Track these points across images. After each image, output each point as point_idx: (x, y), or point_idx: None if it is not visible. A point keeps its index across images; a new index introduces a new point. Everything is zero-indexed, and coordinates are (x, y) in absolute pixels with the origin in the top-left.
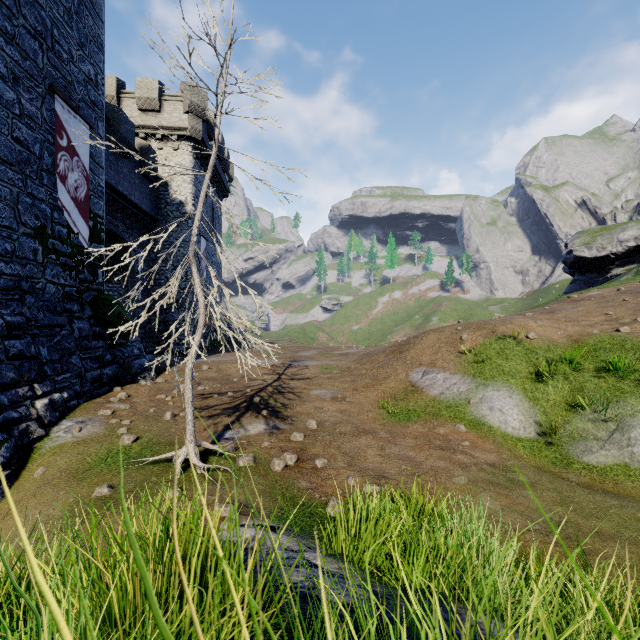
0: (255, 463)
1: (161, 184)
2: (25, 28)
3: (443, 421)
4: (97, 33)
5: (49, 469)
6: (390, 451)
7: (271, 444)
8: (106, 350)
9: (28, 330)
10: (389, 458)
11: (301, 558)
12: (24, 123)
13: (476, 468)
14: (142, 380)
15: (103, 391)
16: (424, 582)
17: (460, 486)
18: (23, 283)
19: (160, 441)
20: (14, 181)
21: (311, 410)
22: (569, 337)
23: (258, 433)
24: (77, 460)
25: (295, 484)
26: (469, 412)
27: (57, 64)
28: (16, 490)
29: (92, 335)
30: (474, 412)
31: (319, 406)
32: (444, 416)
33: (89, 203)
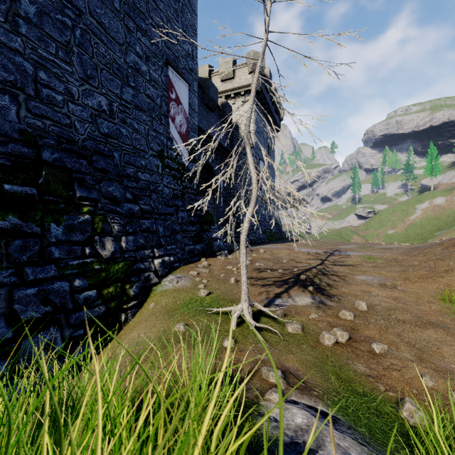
0: (303, 332)
1: (234, 128)
2: (152, 25)
3: None
4: (193, 23)
5: (157, 305)
6: None
7: (318, 317)
8: (197, 233)
9: (153, 215)
10: None
11: None
12: (151, 85)
13: None
14: (219, 256)
15: (195, 260)
16: None
17: None
18: (151, 186)
19: (224, 298)
20: (146, 122)
21: (357, 292)
22: None
23: (305, 305)
24: (172, 302)
25: (349, 365)
26: None
27: (170, 46)
28: (139, 314)
29: (189, 222)
30: None
31: (366, 290)
32: None
33: (188, 136)
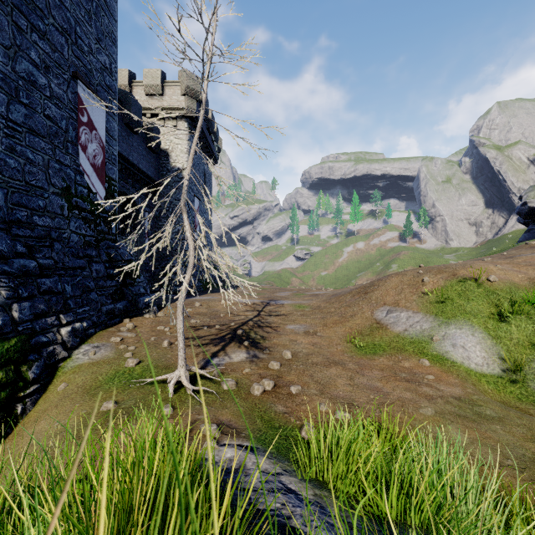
0: (237, 387)
1: (163, 155)
2: (54, 26)
3: (407, 355)
4: (111, 30)
5: (69, 385)
6: (358, 381)
7: (251, 371)
8: (118, 288)
9: (56, 271)
10: (358, 388)
11: (278, 482)
12: (53, 103)
13: (442, 400)
14: (146, 314)
15: (115, 322)
16: (399, 514)
17: (427, 417)
18: (52, 233)
19: (158, 365)
20: (45, 150)
21: (286, 342)
22: (531, 280)
23: (240, 361)
24: (91, 378)
25: (272, 408)
26: (432, 348)
27: (79, 55)
28: (43, 401)
29: (107, 276)
30: (437, 348)
31: (293, 339)
32: (408, 351)
33: (105, 169)
